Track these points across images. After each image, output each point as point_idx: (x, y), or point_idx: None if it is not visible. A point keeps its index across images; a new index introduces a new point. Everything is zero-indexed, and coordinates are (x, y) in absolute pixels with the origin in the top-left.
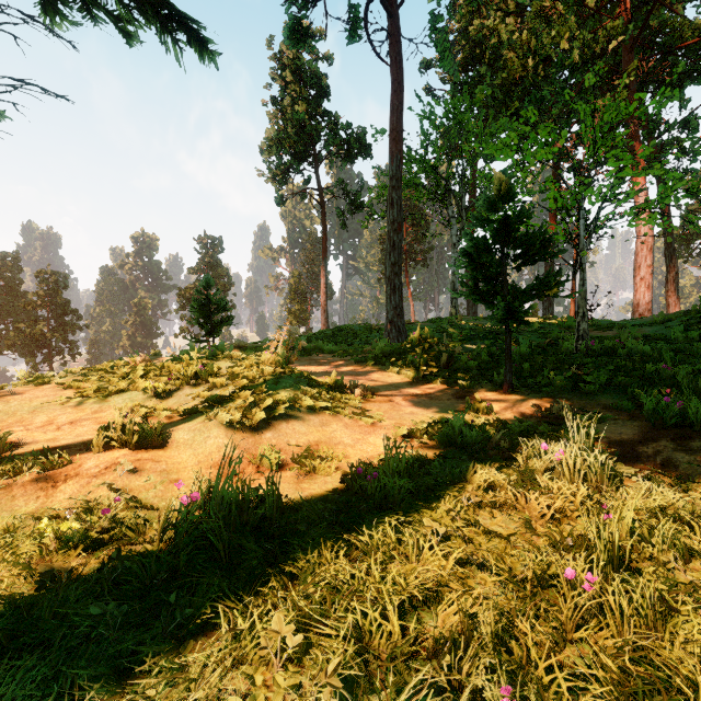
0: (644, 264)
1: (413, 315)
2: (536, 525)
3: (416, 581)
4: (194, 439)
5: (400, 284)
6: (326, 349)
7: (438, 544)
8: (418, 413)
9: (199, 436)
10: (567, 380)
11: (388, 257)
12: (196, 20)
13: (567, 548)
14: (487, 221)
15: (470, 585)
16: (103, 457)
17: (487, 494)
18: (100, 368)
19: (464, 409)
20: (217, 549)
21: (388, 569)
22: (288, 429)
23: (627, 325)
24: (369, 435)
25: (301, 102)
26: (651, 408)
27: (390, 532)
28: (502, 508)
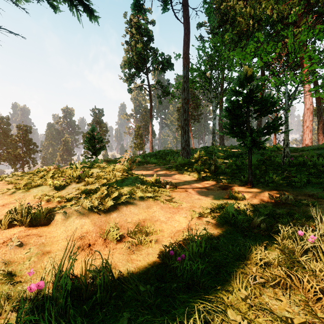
0: (308, 120)
1: (193, 145)
2: (315, 308)
3: None
4: (67, 219)
5: (188, 129)
6: (151, 162)
7: None
8: (202, 199)
9: (71, 217)
10: (282, 179)
11: (182, 116)
12: None
13: None
14: (239, 92)
15: None
16: (5, 233)
17: (265, 270)
18: (30, 172)
19: (228, 196)
20: None
21: None
22: (127, 211)
23: (304, 150)
24: (175, 214)
25: (140, 43)
26: None
27: None
28: (279, 285)
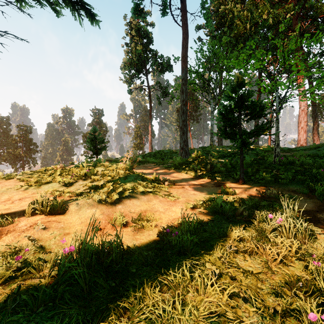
0: (303, 121)
1: (192, 145)
2: (271, 265)
3: (205, 313)
4: (80, 209)
5: (186, 130)
6: (151, 161)
7: (215, 280)
8: (197, 194)
9: (83, 208)
10: (271, 177)
11: (180, 117)
12: (89, 4)
13: (299, 287)
14: (231, 97)
15: (239, 315)
16: (30, 219)
17: (240, 244)
18: (39, 171)
19: (221, 192)
20: (81, 285)
21: (186, 299)
22: (130, 203)
23: (297, 150)
24: (172, 206)
25: (140, 45)
26: (319, 192)
27: (186, 272)
28: (249, 253)
